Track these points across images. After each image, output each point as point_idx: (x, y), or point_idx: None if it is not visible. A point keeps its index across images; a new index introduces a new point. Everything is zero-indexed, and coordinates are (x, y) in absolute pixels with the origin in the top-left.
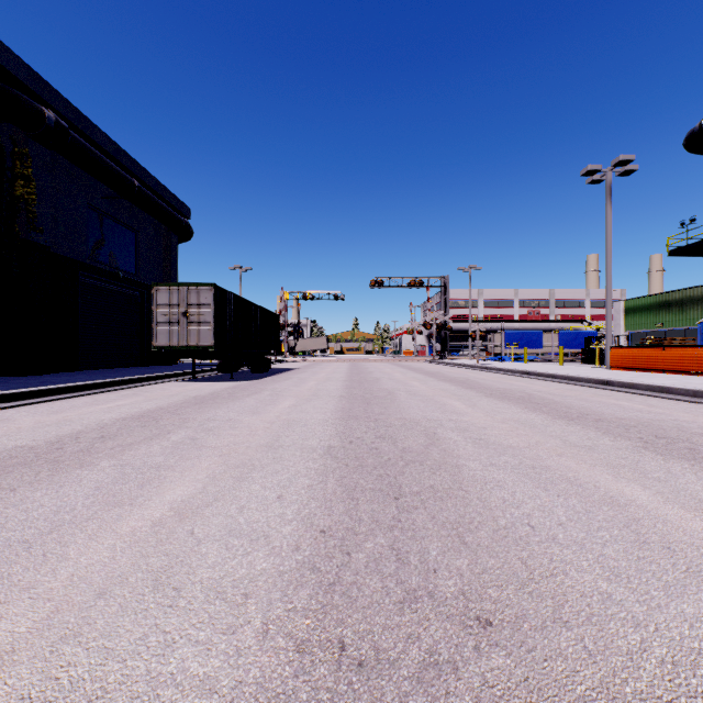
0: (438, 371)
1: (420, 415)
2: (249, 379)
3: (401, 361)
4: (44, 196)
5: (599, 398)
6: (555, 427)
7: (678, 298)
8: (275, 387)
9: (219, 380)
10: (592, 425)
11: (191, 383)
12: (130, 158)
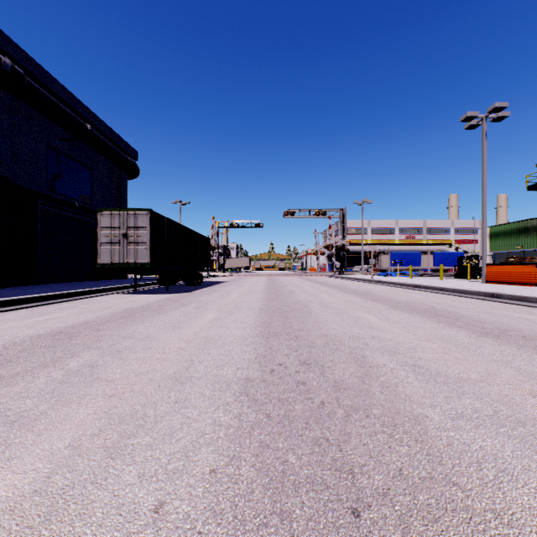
0: (341, 284)
1: (340, 331)
2: (182, 291)
3: (308, 276)
4: (4, 133)
5: (499, 310)
6: (489, 348)
7: (535, 224)
8: (202, 299)
9: (155, 292)
10: (526, 345)
11: (130, 296)
12: (83, 106)
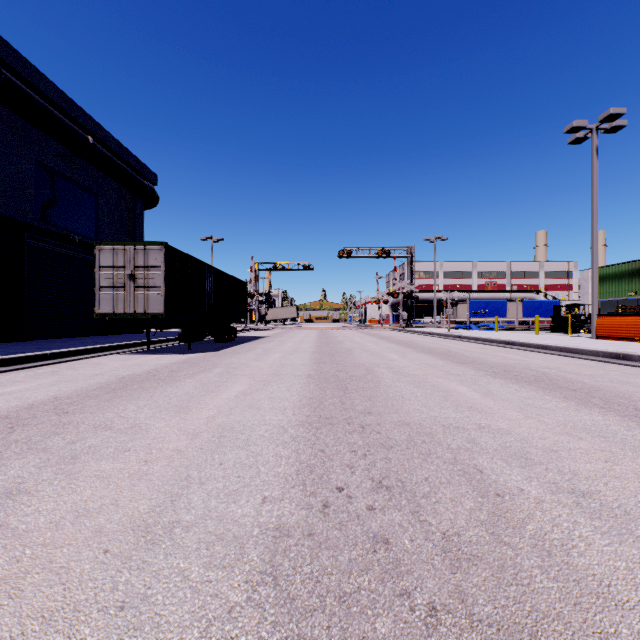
0: (411, 340)
1: (426, 416)
2: (208, 350)
3: (368, 330)
4: None
5: (638, 379)
6: None
7: None
8: (231, 361)
9: (173, 352)
10: None
11: (138, 356)
12: (84, 114)
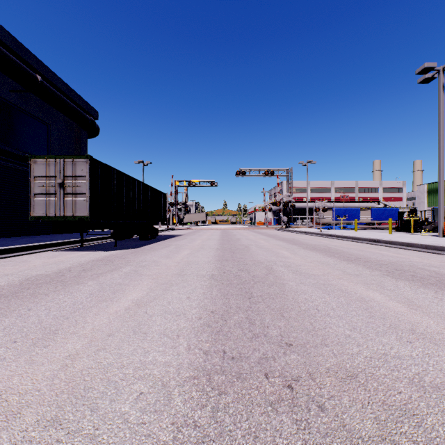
0: (293, 238)
1: (370, 354)
2: (130, 247)
3: (258, 229)
4: None
5: None
6: None
7: None
8: (144, 258)
9: (100, 248)
10: None
11: (67, 253)
12: (35, 58)
